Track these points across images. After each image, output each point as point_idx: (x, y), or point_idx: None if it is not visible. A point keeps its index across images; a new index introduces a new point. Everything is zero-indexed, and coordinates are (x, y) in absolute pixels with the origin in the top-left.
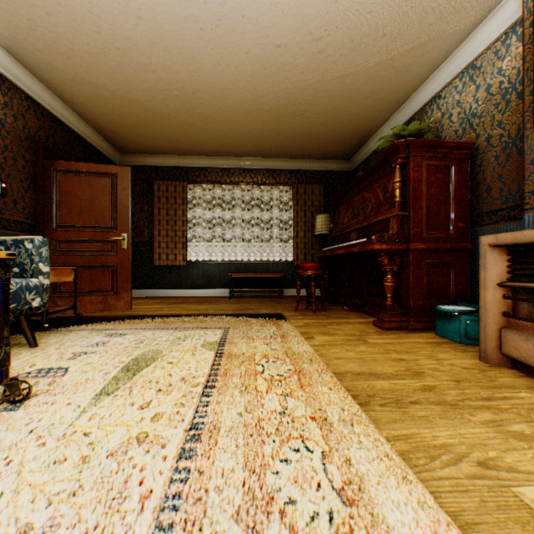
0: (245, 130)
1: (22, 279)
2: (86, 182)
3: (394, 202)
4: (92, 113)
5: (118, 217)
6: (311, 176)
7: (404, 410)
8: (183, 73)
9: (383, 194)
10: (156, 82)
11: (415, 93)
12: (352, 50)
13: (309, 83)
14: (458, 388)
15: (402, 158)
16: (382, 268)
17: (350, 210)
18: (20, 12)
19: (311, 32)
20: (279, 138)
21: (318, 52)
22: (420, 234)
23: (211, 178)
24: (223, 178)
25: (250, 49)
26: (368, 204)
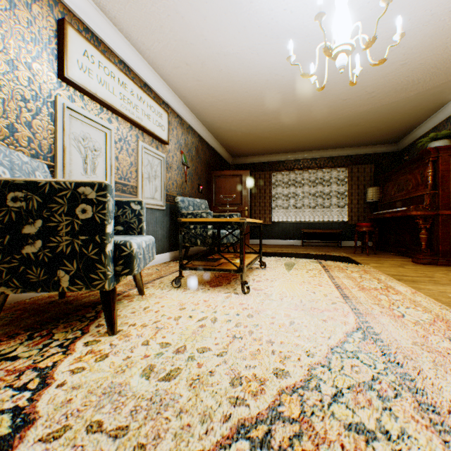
0: (315, 137)
1: (237, 230)
2: (228, 181)
3: (426, 185)
4: (227, 142)
5: (243, 198)
6: (363, 158)
7: (414, 282)
8: (285, 119)
9: (420, 178)
10: (268, 125)
11: (450, 102)
12: (395, 92)
13: (363, 110)
14: (449, 281)
15: (433, 157)
16: (418, 226)
17: (396, 186)
18: (218, 113)
19: (367, 91)
20: (338, 138)
21: (371, 97)
22: (446, 205)
23: (287, 167)
24: (295, 166)
25: (327, 104)
26: (409, 183)
